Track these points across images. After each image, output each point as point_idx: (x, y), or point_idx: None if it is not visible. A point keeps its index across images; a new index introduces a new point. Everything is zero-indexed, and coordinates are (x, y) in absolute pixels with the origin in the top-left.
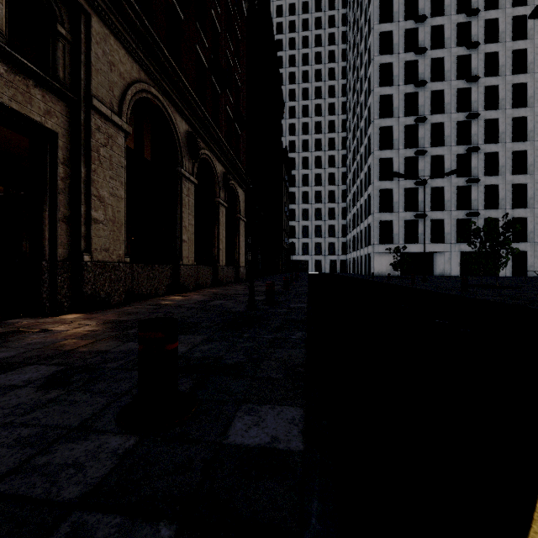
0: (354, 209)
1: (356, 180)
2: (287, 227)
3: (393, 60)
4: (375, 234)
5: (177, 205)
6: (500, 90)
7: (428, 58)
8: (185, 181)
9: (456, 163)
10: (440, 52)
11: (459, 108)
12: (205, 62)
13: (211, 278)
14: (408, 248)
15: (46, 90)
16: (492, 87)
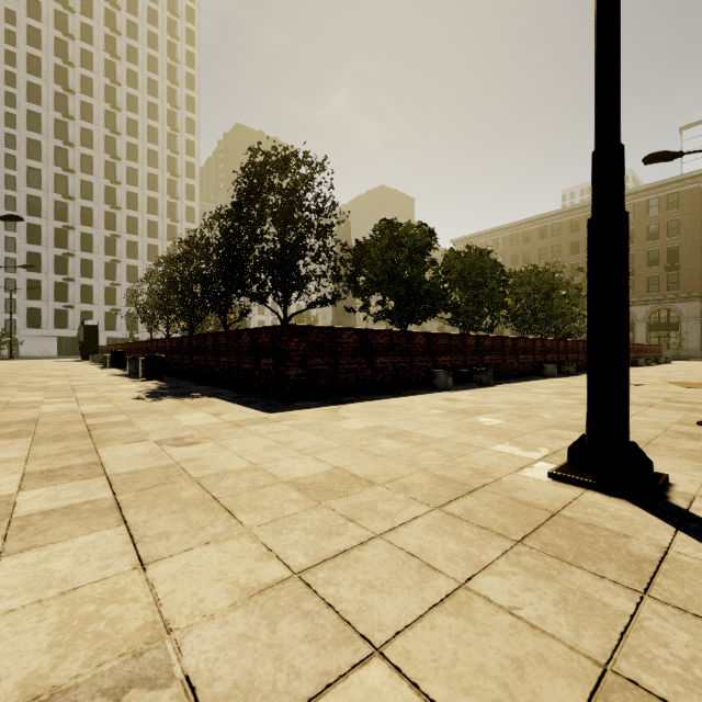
0: None
1: None
2: None
3: (43, 168)
4: (22, 319)
5: None
6: (140, 222)
7: (78, 178)
8: None
9: (106, 268)
10: (89, 177)
11: (108, 226)
12: None
13: None
14: (59, 333)
15: None
16: (134, 217)
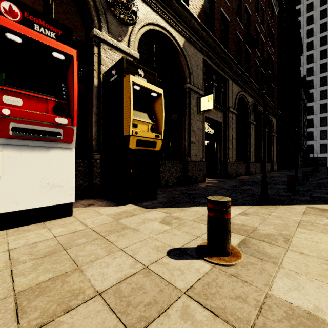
0: None
1: None
2: (305, 133)
3: None
4: None
5: (248, 136)
6: None
7: None
8: (251, 124)
9: None
10: None
11: None
12: (258, 64)
13: (259, 169)
14: None
15: (220, 111)
16: None
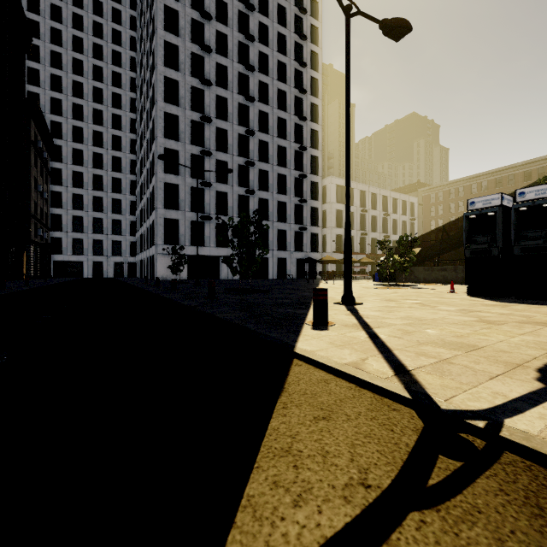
0: (141, 203)
1: (143, 169)
2: (47, 215)
3: (180, 44)
4: (159, 233)
5: None
6: (270, 118)
7: (213, 60)
8: None
9: (238, 173)
10: (224, 60)
11: (240, 122)
12: None
13: None
14: (195, 250)
15: None
16: (264, 113)
